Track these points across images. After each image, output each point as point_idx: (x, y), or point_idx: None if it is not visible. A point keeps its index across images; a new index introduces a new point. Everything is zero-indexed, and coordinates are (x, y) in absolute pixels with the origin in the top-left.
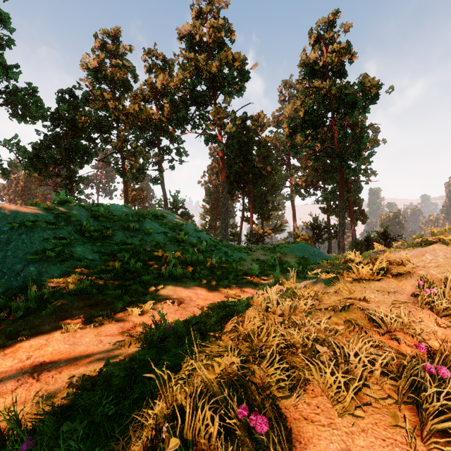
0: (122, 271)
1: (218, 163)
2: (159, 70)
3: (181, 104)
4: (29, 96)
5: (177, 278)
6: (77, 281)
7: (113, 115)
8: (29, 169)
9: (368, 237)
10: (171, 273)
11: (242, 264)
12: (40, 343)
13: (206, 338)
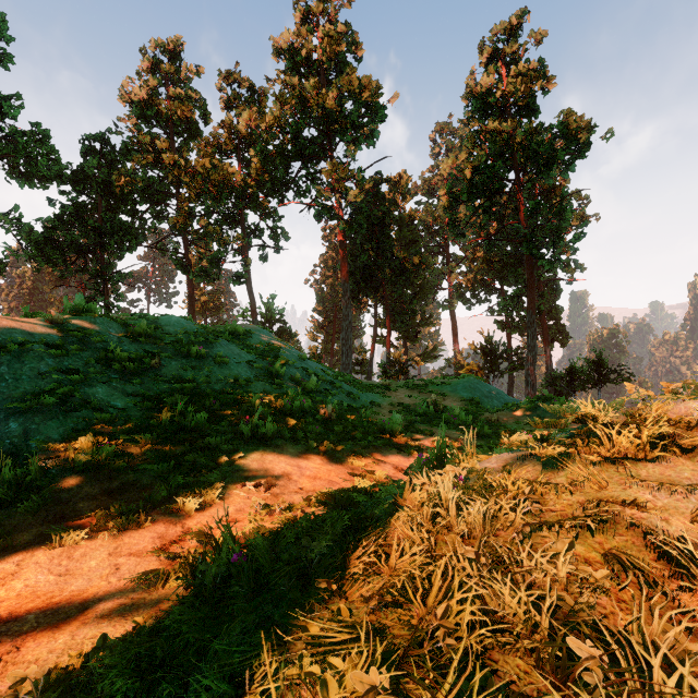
0: (172, 428)
1: (337, 252)
2: (243, 105)
3: (278, 158)
4: (38, 144)
5: (268, 440)
6: (90, 448)
7: (171, 176)
8: (38, 260)
9: (572, 367)
10: (257, 430)
11: (376, 412)
12: (4, 571)
13: (312, 589)
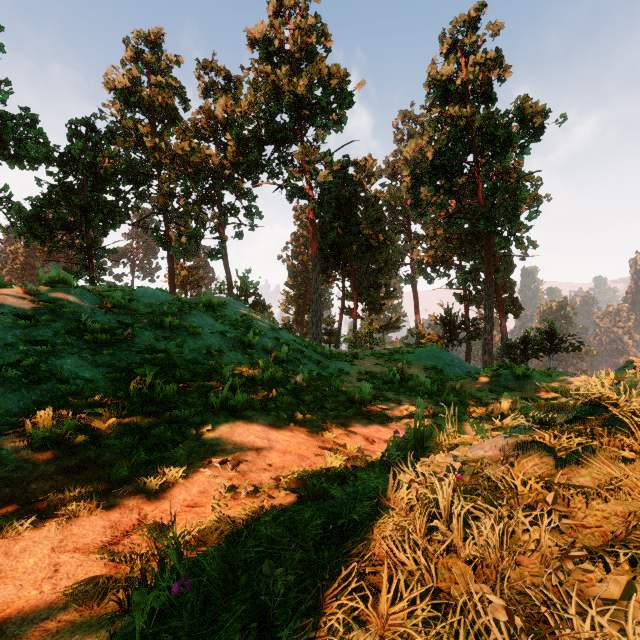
0: (140, 400)
1: (307, 230)
2: (220, 92)
3: (252, 142)
4: (26, 127)
5: (237, 411)
6: (49, 422)
7: (152, 158)
8: (27, 236)
9: (526, 337)
10: (227, 401)
11: (344, 380)
12: None
13: None
